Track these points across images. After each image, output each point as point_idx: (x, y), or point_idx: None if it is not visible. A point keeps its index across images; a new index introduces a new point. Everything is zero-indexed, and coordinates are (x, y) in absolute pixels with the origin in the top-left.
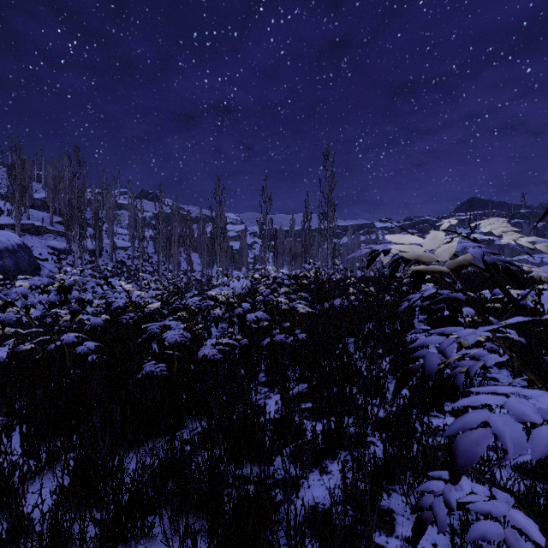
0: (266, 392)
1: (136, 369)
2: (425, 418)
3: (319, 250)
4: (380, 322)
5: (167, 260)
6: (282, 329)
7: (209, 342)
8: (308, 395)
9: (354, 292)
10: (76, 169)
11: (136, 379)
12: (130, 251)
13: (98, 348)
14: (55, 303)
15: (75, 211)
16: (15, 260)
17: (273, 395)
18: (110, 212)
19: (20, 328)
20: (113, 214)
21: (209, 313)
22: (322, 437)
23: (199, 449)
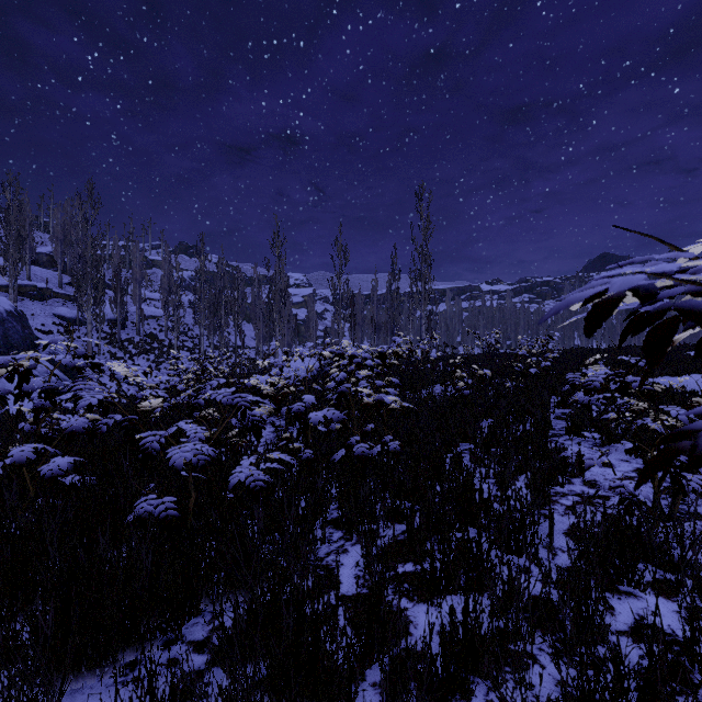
0: (340, 540)
1: (133, 502)
2: (612, 598)
3: (410, 320)
4: (503, 419)
5: (211, 333)
6: (364, 434)
7: (256, 450)
8: (407, 546)
9: (462, 376)
10: (89, 212)
11: (124, 524)
12: (164, 321)
13: (86, 462)
14: (2, 397)
15: (88, 267)
16: (4, 333)
17: (351, 545)
18: (137, 270)
19: (1, 425)
20: (141, 273)
21: (244, 416)
22: (443, 656)
23: (206, 694)
